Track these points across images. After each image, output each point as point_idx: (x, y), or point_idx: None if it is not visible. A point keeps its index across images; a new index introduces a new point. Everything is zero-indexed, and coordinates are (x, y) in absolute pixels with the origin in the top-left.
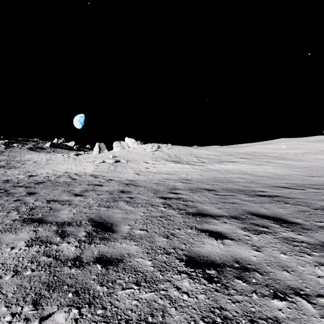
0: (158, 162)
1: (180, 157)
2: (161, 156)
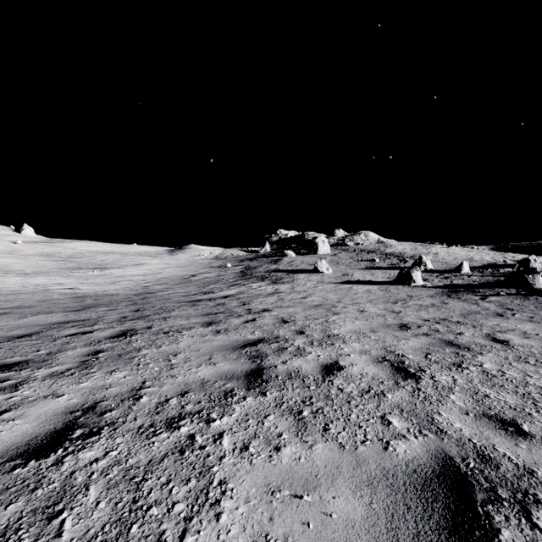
0: None
1: None
2: None
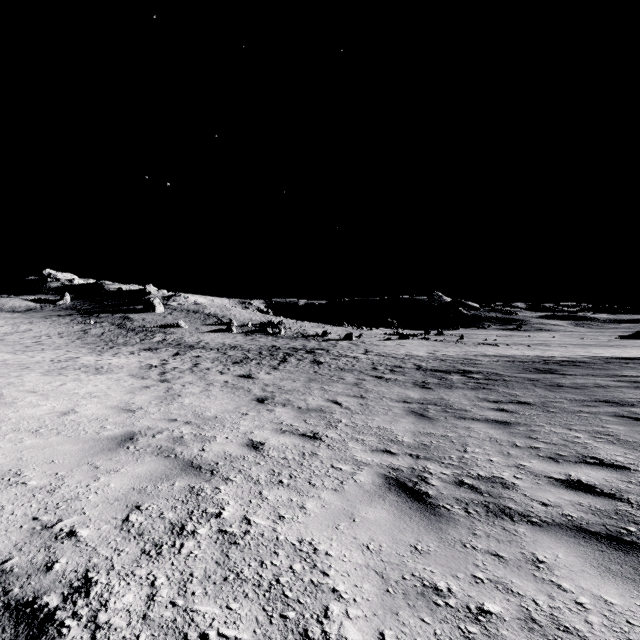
0: None
1: None
2: None
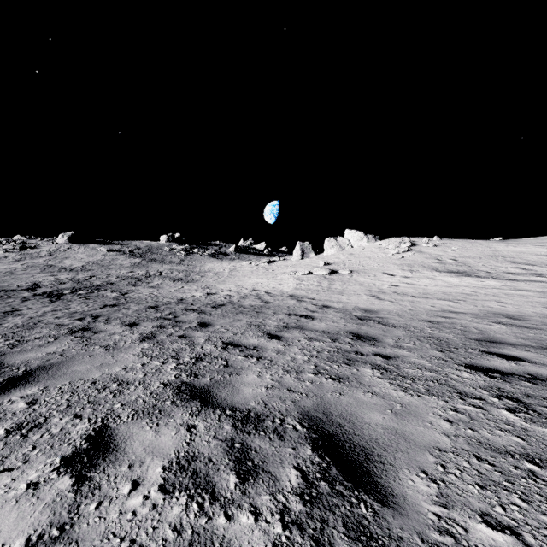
0: (416, 273)
1: (467, 262)
2: (421, 261)
